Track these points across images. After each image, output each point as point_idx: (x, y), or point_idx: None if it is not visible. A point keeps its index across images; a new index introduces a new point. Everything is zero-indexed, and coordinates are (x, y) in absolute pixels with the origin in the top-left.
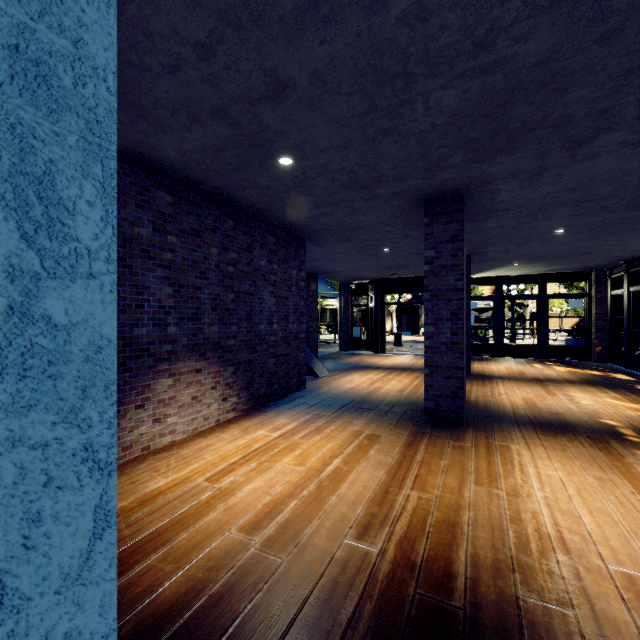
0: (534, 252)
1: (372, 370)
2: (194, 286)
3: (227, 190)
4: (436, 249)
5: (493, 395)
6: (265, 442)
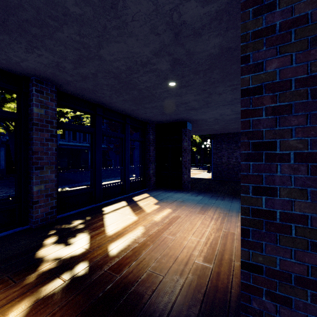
0: None
1: None
2: None
3: None
4: None
5: None
6: None
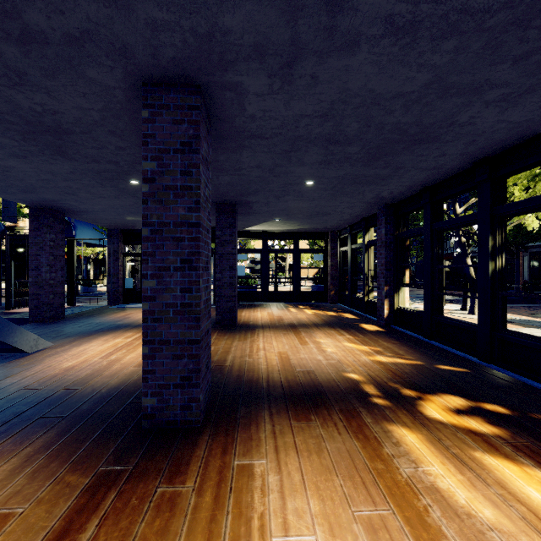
0: (290, 208)
1: (128, 330)
2: None
3: None
4: (160, 160)
5: (251, 353)
6: None
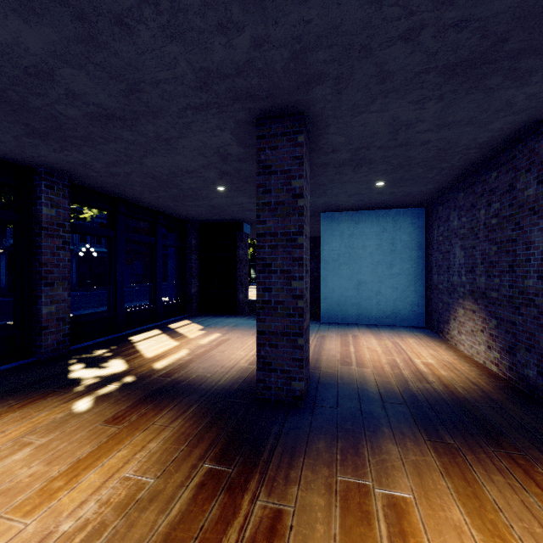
0: None
1: None
2: (472, 247)
3: (460, 167)
4: None
5: (108, 518)
6: (410, 355)
